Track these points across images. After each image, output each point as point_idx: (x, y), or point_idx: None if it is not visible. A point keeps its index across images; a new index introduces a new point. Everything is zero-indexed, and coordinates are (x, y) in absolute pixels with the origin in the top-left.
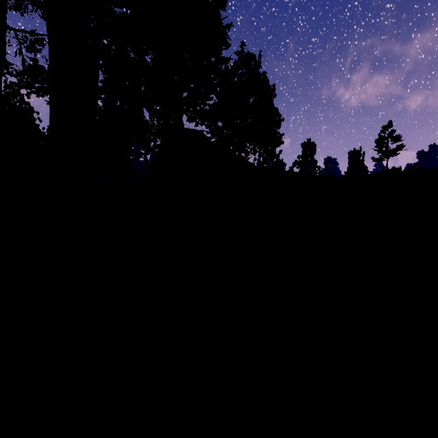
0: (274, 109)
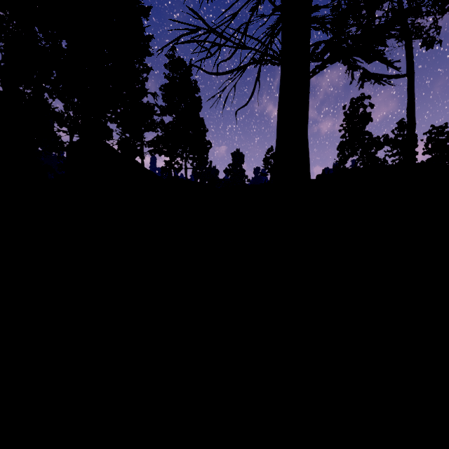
0: (199, 120)
